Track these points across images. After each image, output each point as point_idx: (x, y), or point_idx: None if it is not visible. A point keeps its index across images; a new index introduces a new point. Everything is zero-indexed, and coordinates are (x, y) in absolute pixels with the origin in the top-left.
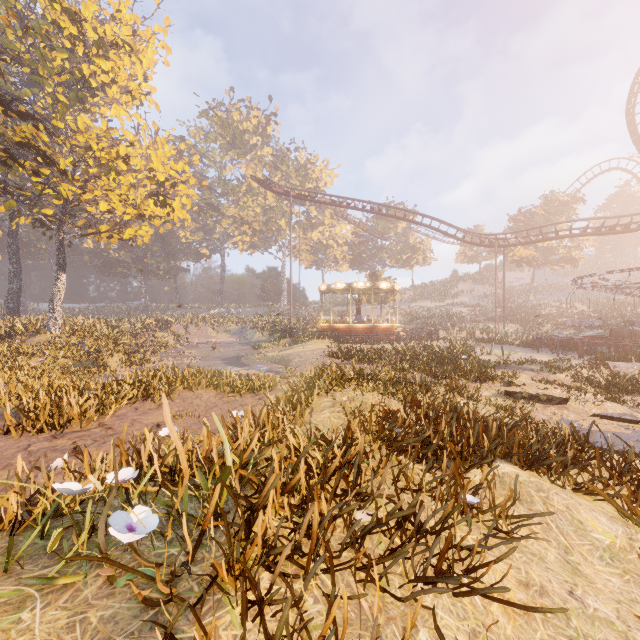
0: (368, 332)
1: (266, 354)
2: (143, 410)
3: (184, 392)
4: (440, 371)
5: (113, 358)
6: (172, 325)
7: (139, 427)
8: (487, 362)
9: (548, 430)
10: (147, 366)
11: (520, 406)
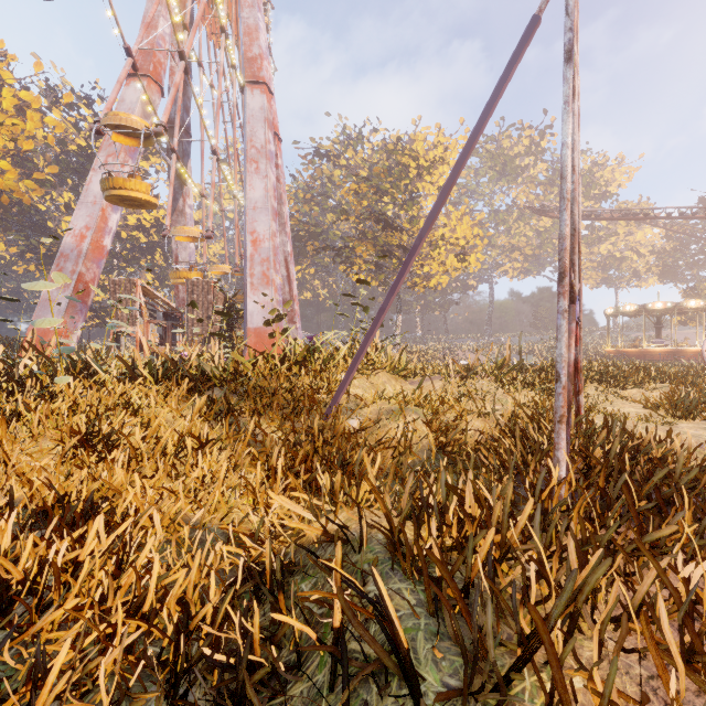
0: (669, 357)
1: None
2: None
3: None
4: (700, 371)
5: None
6: (453, 351)
7: None
8: None
9: None
10: None
11: None
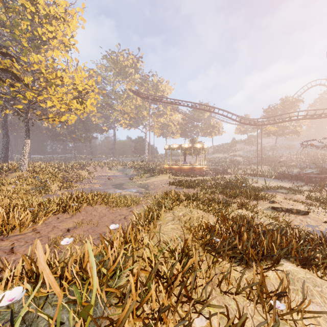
0: (190, 170)
1: (136, 182)
2: (62, 219)
3: (87, 207)
4: (232, 194)
5: (54, 185)
6: (87, 166)
7: (56, 231)
8: (257, 188)
9: (301, 232)
10: (72, 189)
11: (281, 216)
